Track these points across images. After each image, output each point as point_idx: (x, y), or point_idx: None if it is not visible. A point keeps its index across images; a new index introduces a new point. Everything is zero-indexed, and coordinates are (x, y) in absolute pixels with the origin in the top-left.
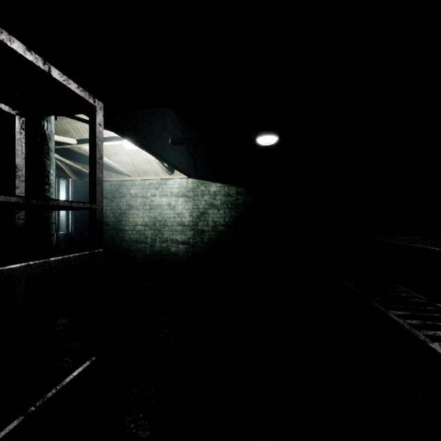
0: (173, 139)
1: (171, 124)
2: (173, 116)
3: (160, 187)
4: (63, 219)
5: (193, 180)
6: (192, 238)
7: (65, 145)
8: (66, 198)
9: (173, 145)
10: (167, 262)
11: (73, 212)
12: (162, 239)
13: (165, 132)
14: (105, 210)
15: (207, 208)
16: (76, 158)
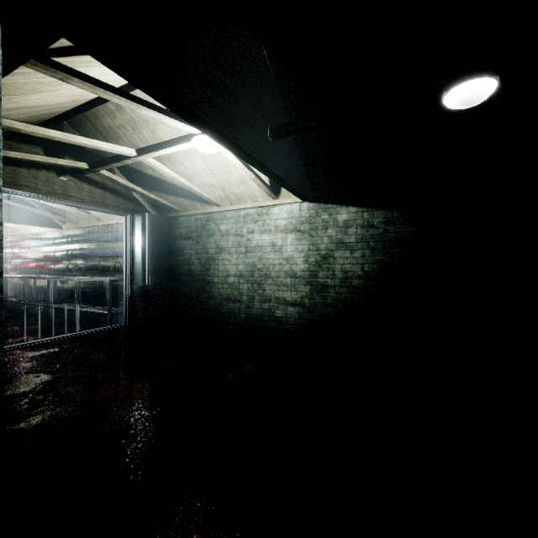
0: (273, 128)
1: (271, 104)
2: (275, 91)
3: (260, 218)
4: (139, 267)
5: (309, 204)
6: (308, 296)
7: (124, 159)
8: (141, 239)
9: (274, 141)
10: (270, 333)
11: (150, 258)
12: (262, 297)
13: (259, 115)
14: (189, 255)
15: (333, 249)
16: (151, 186)
